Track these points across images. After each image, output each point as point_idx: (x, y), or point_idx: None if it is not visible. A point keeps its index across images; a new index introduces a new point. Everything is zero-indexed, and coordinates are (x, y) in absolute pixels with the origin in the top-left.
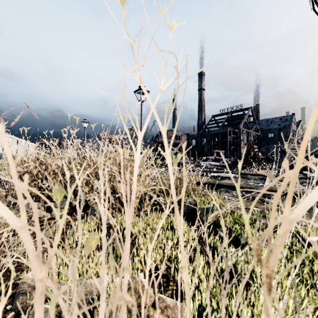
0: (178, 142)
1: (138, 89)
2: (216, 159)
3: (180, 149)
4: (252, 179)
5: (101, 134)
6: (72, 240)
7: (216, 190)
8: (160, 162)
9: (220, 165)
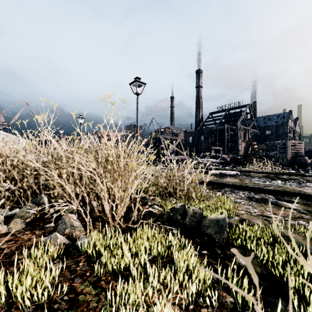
0: (175, 139)
1: (133, 81)
2: (215, 156)
3: (178, 146)
4: (256, 177)
5: (85, 125)
6: (2, 288)
7: (220, 190)
8: (153, 158)
9: (218, 162)
